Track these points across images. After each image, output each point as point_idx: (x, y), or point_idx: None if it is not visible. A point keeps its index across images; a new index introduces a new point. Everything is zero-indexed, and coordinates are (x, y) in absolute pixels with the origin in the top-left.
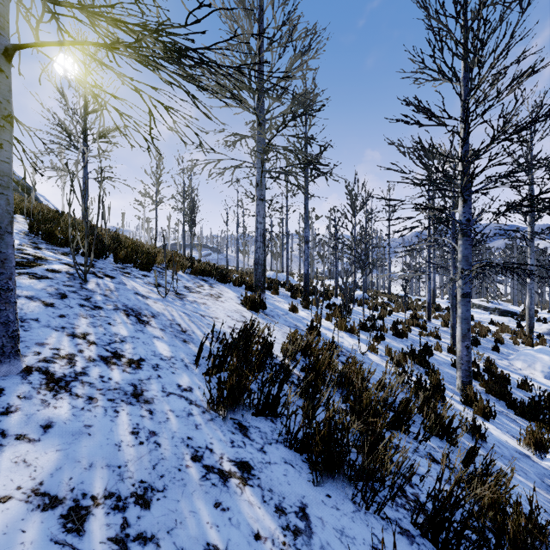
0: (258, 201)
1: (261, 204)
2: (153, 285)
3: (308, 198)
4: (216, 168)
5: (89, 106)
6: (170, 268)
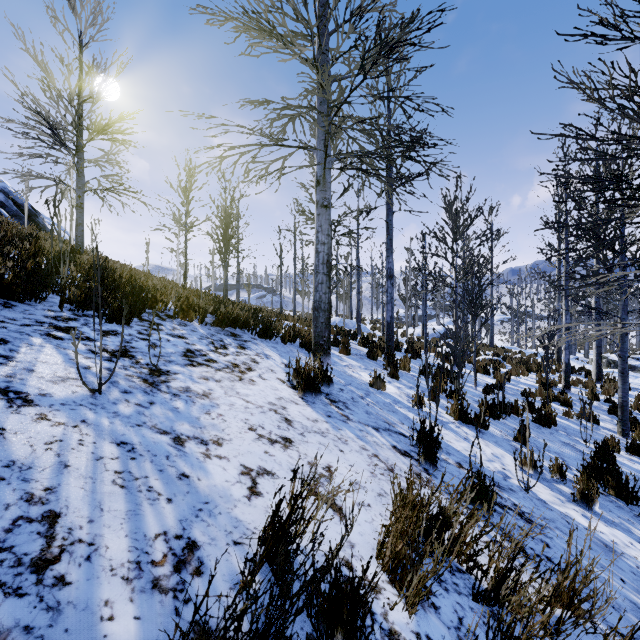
0: (319, 209)
1: (324, 213)
2: (105, 355)
3: (391, 212)
4: (254, 162)
5: (84, 89)
6: (178, 316)
